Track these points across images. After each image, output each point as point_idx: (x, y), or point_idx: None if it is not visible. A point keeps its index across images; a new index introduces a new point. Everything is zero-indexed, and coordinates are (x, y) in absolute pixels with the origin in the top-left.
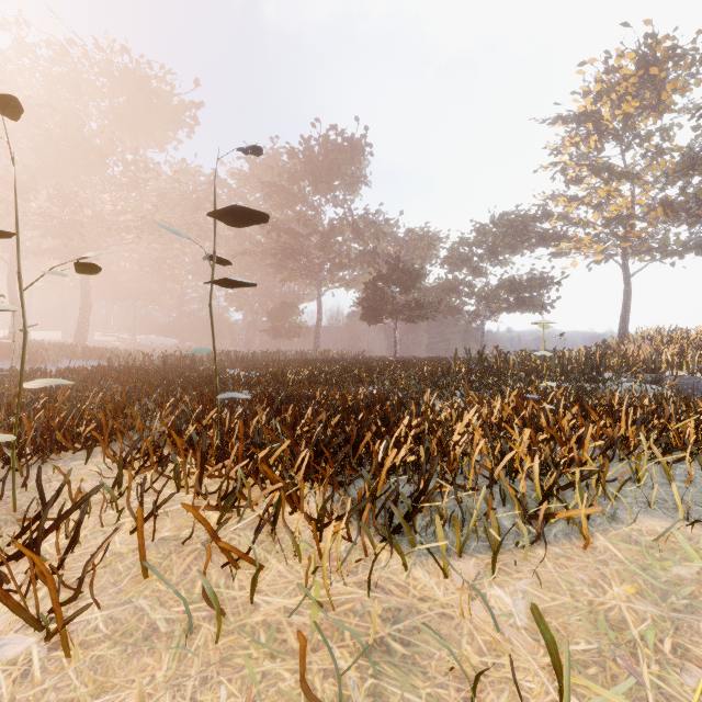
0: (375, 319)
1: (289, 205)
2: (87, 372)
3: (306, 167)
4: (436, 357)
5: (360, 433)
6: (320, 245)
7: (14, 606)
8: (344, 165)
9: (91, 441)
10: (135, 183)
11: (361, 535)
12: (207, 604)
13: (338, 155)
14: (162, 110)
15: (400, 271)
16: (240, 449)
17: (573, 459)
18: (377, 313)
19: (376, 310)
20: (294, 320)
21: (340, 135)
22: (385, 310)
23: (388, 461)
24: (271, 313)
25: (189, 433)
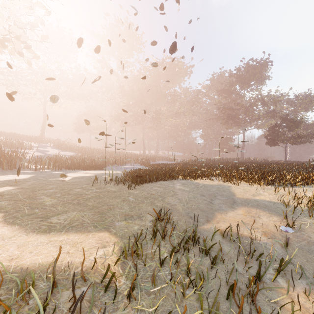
0: (273, 144)
1: (229, 97)
2: (183, 164)
3: (237, 79)
4: (311, 161)
5: (265, 176)
6: (244, 112)
7: (233, 182)
8: (257, 73)
9: (214, 175)
10: (173, 101)
11: (265, 184)
12: (249, 184)
13: (253, 70)
14: (181, 73)
15: (288, 121)
16: (245, 175)
17: (311, 182)
18: (275, 141)
19: (274, 140)
20: (231, 144)
21: (254, 61)
22: (279, 140)
23: (270, 178)
24: (220, 142)
25: (234, 174)
